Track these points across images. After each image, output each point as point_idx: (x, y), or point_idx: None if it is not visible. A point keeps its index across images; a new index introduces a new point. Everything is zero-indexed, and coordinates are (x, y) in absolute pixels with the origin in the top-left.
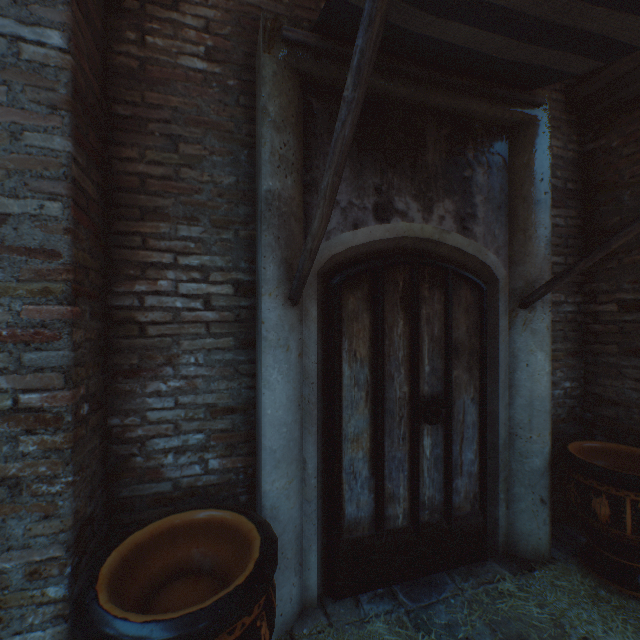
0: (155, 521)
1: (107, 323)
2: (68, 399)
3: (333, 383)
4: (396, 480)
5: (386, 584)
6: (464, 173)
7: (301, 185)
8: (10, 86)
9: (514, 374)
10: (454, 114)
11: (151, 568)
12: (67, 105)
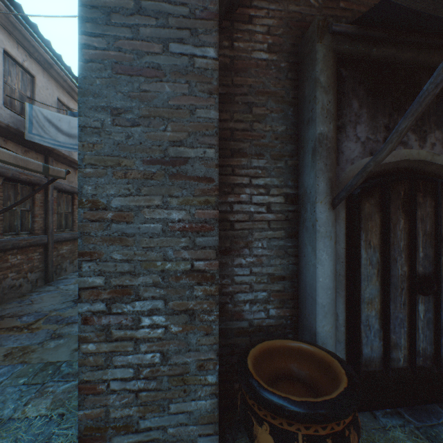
0: (258, 344)
1: None
2: (217, 265)
3: (355, 262)
4: (398, 333)
5: (392, 406)
6: None
7: (335, 128)
8: (189, 84)
9: None
10: None
11: (264, 372)
12: (217, 91)
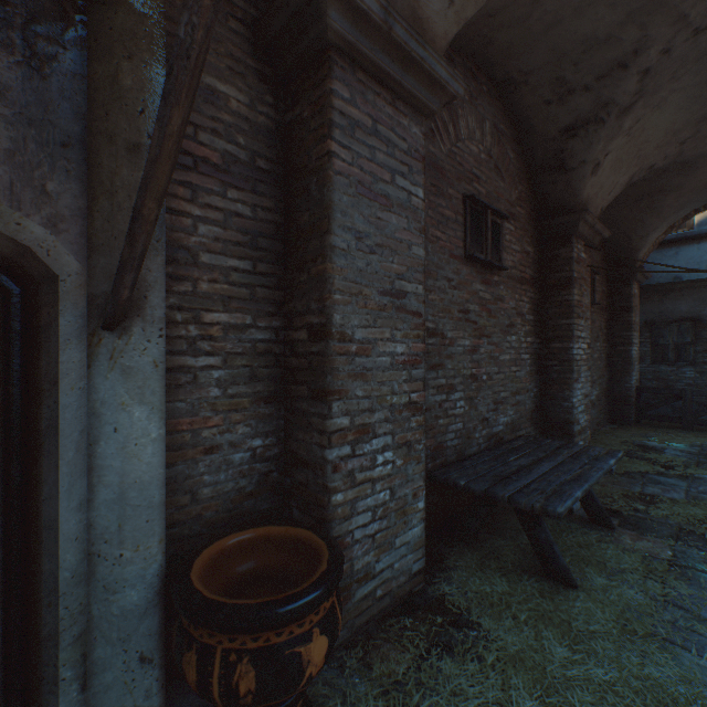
0: None
1: None
2: None
3: None
4: None
5: None
6: None
7: None
8: None
9: (97, 447)
10: None
11: None
12: None
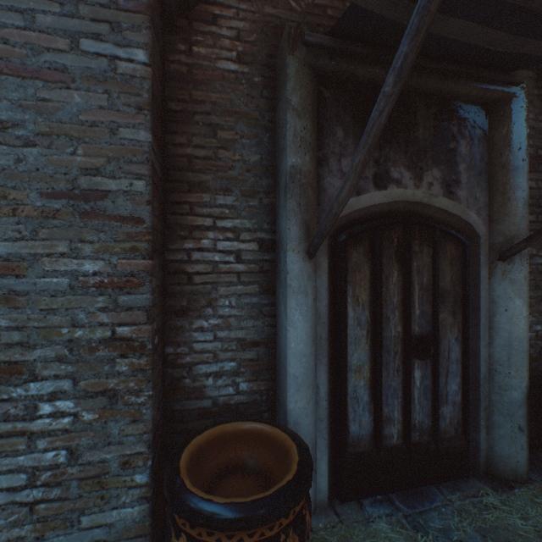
0: (209, 429)
1: (164, 273)
2: (149, 331)
3: (340, 323)
4: (391, 405)
5: (383, 492)
6: (449, 145)
7: (315, 160)
8: (109, 94)
9: (493, 318)
10: (441, 95)
11: (210, 465)
12: (148, 106)
